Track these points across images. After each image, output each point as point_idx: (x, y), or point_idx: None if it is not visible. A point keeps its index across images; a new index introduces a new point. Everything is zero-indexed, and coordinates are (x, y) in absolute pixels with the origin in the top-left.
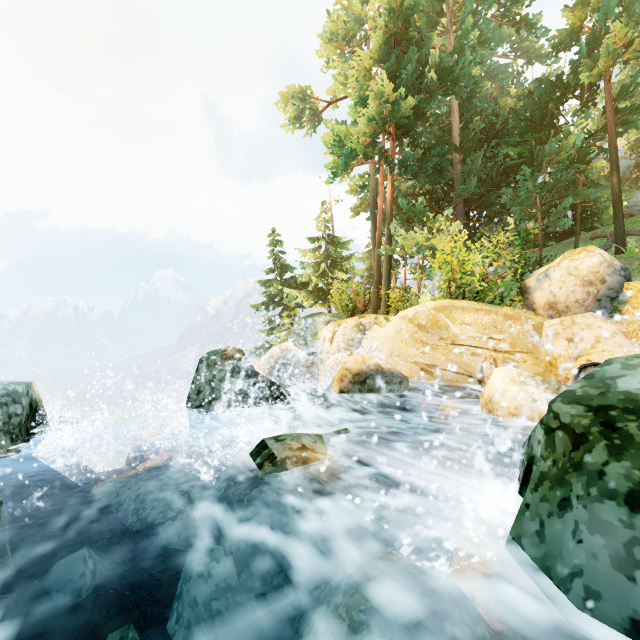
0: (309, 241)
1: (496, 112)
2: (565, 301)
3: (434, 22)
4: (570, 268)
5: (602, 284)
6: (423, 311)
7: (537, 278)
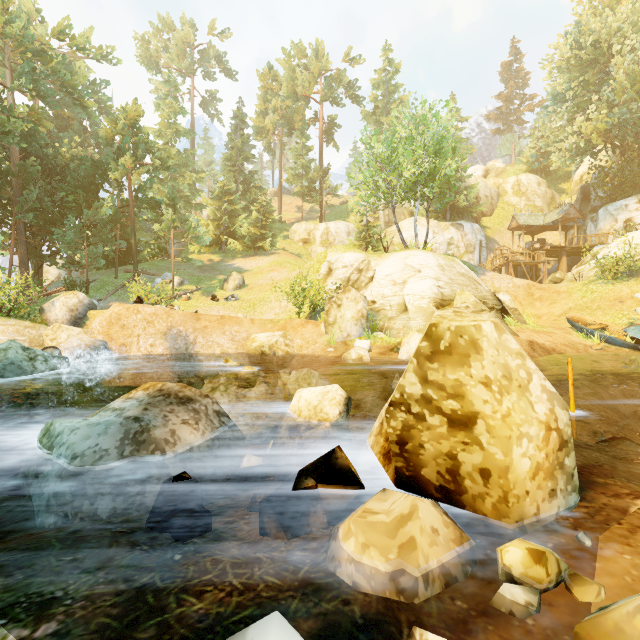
0: None
1: (59, 156)
2: (62, 318)
3: None
4: (65, 302)
5: (78, 311)
6: None
7: (50, 305)
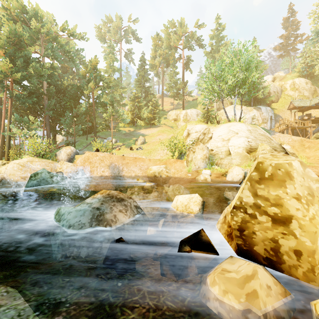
0: None
1: (63, 85)
2: (64, 158)
3: (34, 40)
4: (65, 151)
5: (70, 155)
6: (23, 161)
7: (59, 152)
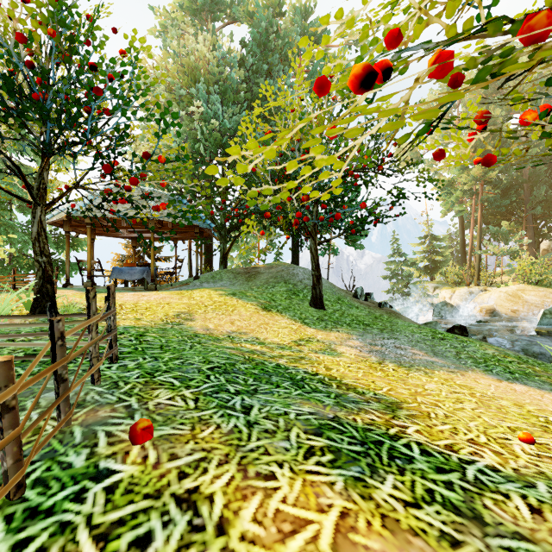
0: (418, 238)
1: None
2: None
3: (510, 110)
4: None
5: None
6: (511, 289)
7: None
